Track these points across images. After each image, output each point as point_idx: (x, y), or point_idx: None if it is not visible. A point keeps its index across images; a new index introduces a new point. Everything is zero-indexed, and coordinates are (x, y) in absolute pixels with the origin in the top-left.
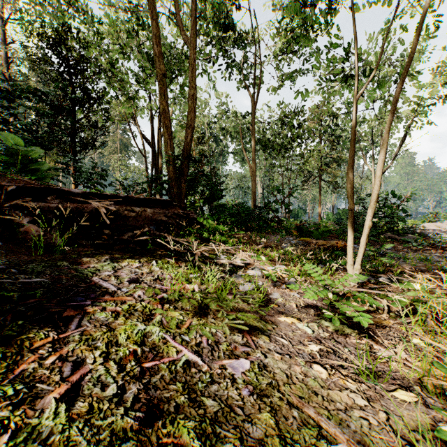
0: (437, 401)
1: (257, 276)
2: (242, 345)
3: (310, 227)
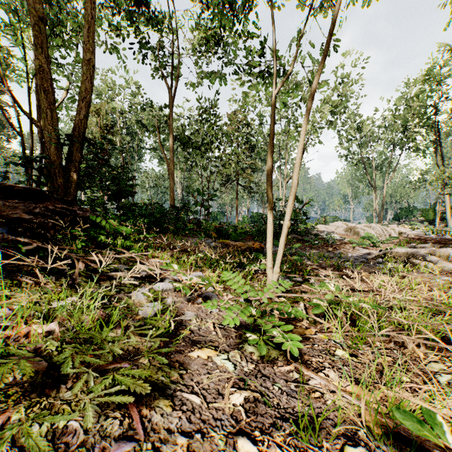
0: (387, 450)
1: (167, 290)
2: (119, 439)
3: (228, 229)
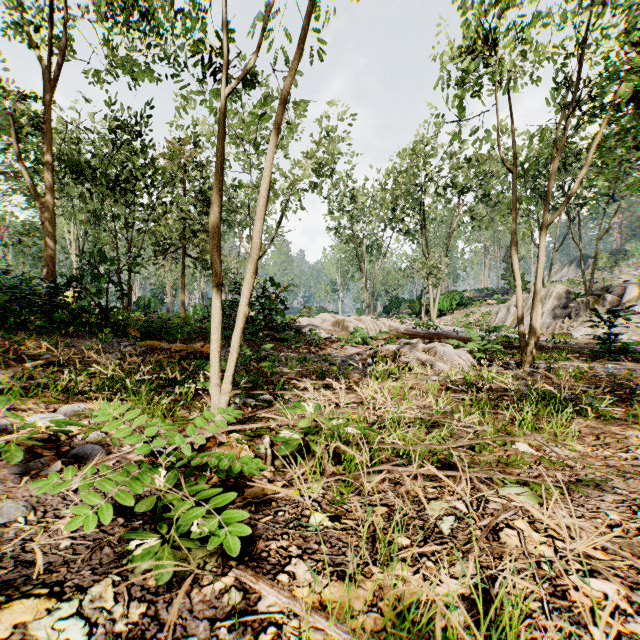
0: None
1: None
2: None
3: (163, 323)
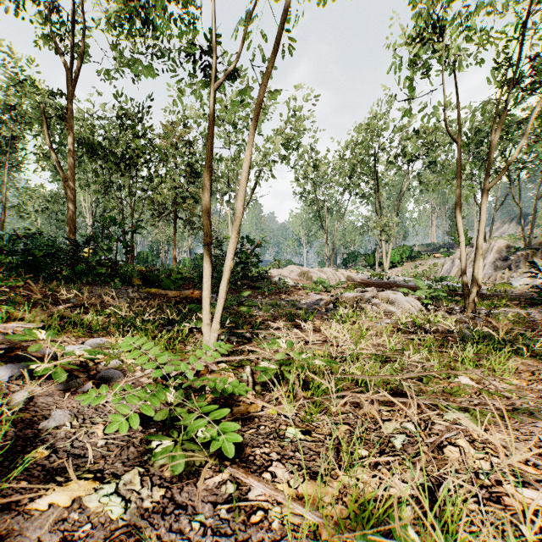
0: None
1: (23, 377)
2: None
3: (160, 273)
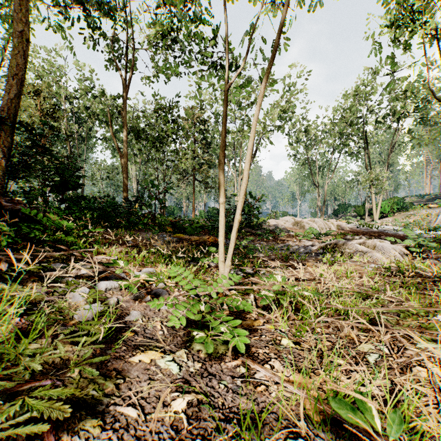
0: (325, 437)
1: (112, 289)
2: None
3: (184, 223)
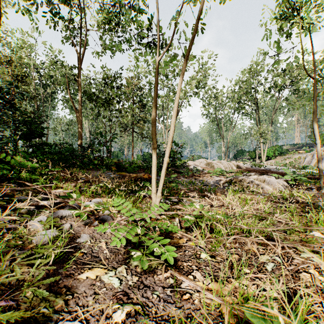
0: None
1: (66, 217)
2: None
3: (125, 164)
